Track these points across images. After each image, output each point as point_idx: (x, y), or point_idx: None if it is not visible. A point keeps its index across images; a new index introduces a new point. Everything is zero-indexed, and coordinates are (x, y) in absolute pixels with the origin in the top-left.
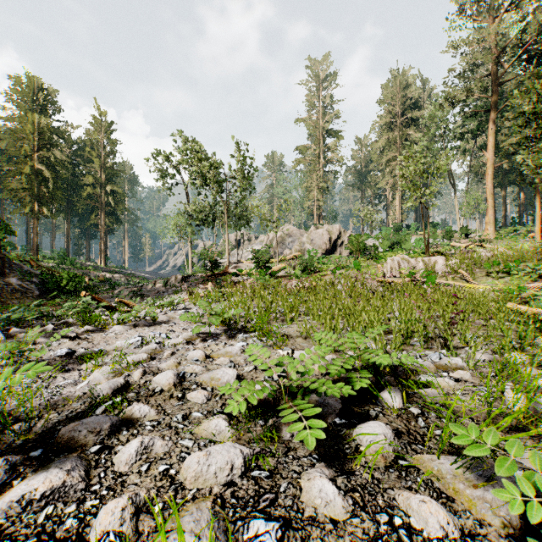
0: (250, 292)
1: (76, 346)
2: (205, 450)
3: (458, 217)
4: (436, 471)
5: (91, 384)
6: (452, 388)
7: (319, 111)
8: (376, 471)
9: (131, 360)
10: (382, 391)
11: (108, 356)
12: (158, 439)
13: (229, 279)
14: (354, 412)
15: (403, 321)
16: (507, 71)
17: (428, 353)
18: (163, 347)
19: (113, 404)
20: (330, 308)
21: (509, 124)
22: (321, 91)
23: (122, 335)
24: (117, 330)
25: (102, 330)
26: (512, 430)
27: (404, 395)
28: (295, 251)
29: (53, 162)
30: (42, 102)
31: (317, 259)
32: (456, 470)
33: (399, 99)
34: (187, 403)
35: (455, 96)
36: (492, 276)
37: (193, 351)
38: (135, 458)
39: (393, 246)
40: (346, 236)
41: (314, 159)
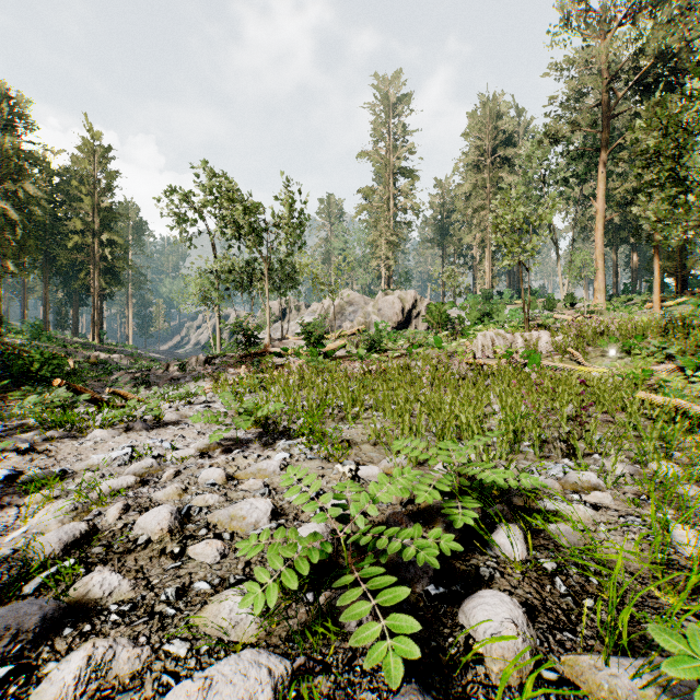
0: (297, 378)
1: (27, 464)
2: (202, 676)
3: (561, 282)
4: (607, 690)
5: (32, 532)
6: (591, 520)
7: (389, 143)
8: (506, 694)
9: (108, 487)
10: (494, 532)
11: (75, 479)
12: (124, 644)
13: (269, 360)
14: (455, 571)
15: (509, 419)
16: (619, 103)
17: (545, 464)
18: (164, 463)
19: (58, 572)
20: (408, 401)
21: (621, 168)
22: (391, 117)
23: (104, 445)
24: (98, 437)
25: (75, 437)
26: (697, 593)
27: (529, 539)
28: (357, 325)
29: (24, 198)
30: (8, 116)
31: (387, 334)
32: (641, 690)
33: (489, 132)
34: (188, 564)
35: (558, 131)
36: (609, 356)
37: (208, 470)
38: (72, 693)
39: (483, 319)
40: (424, 305)
41: (382, 205)
